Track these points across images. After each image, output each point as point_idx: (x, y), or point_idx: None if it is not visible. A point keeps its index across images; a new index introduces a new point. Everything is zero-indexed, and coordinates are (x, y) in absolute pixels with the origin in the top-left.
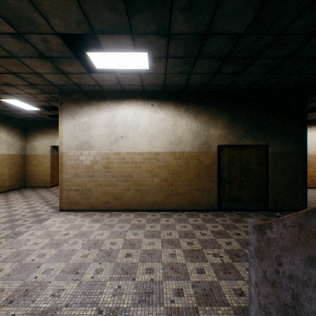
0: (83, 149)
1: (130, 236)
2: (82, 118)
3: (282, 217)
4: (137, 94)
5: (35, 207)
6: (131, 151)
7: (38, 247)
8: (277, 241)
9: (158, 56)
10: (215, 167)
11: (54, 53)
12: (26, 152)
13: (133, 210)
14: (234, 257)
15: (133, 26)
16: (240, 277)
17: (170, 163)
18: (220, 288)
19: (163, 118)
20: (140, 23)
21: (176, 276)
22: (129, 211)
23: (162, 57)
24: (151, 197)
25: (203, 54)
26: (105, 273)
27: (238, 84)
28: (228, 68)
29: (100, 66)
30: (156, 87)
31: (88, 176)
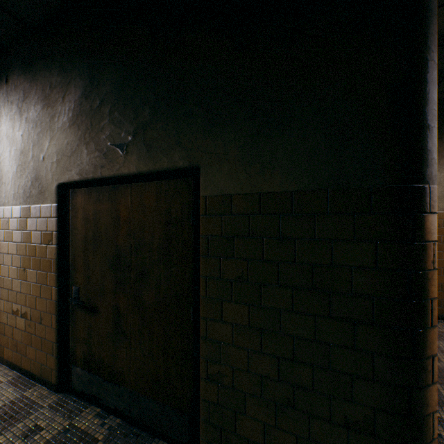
0: None
1: None
2: None
3: None
4: None
5: None
6: None
7: None
8: None
9: None
10: (52, 252)
11: None
12: None
13: None
14: None
15: None
16: None
17: None
18: None
19: None
20: None
21: None
22: None
23: None
24: None
25: None
26: None
27: None
28: None
29: None
30: None
31: None
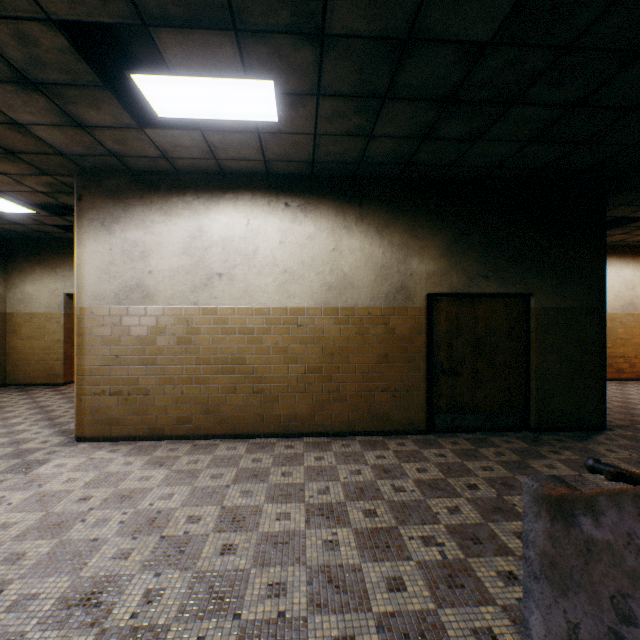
0: (131, 301)
1: (234, 500)
2: (130, 231)
3: (633, 490)
4: (254, 180)
5: (21, 432)
6: (241, 305)
7: (10, 536)
8: (616, 554)
9: (299, 90)
10: (421, 340)
11: (50, 73)
12: (7, 308)
13: (245, 436)
14: (468, 544)
15: (237, 10)
16: (486, 596)
17: (325, 331)
18: (444, 629)
19: (311, 235)
20: (256, 4)
21: (338, 602)
22: (235, 437)
23: (307, 94)
24: (285, 406)
25: (399, 89)
26: (168, 601)
27: (470, 163)
28: (451, 126)
29: (167, 111)
30: (296, 165)
31: (143, 360)
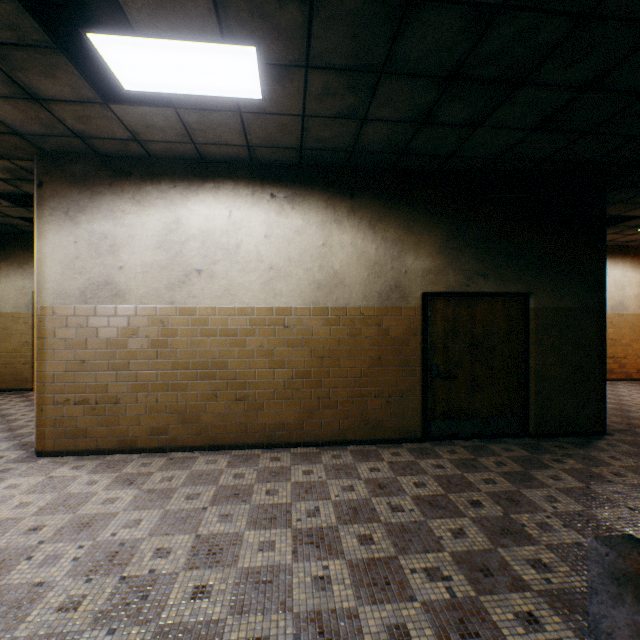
0: (99, 299)
1: (211, 526)
2: (97, 222)
3: None
4: (236, 168)
5: None
6: (222, 305)
7: None
8: None
9: (285, 60)
10: (417, 342)
11: None
12: None
13: (227, 447)
14: (479, 577)
15: None
16: None
17: (314, 333)
18: None
19: (299, 229)
20: None
21: None
22: (216, 449)
23: (294, 65)
24: (271, 414)
25: (398, 62)
26: None
27: (469, 154)
28: (452, 109)
29: (134, 82)
30: (282, 152)
31: (113, 366)
